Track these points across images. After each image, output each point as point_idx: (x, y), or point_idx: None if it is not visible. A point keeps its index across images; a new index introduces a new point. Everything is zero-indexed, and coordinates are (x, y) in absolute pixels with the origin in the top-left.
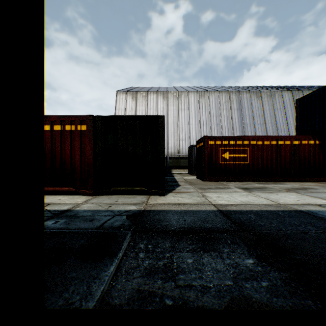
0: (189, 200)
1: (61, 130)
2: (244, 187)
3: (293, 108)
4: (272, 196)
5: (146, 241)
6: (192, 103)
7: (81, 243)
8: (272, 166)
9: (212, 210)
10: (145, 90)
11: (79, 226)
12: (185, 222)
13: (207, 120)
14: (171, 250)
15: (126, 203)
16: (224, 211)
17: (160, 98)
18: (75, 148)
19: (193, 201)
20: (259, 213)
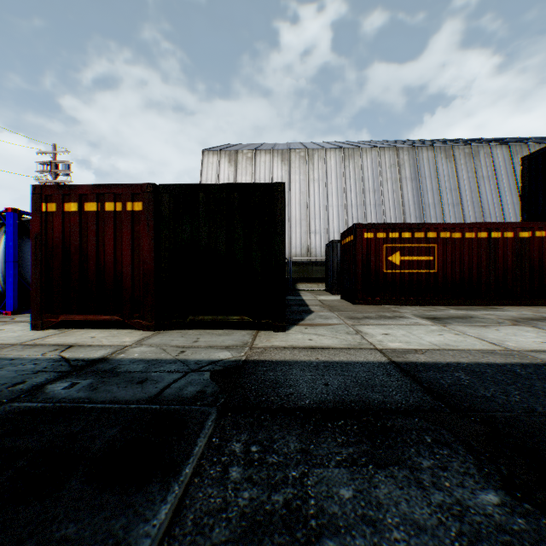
0: (331, 340)
1: (97, 211)
2: (430, 315)
3: (512, 175)
4: (489, 333)
5: (247, 435)
6: (333, 168)
7: (109, 438)
8: (480, 278)
9: (379, 361)
10: (251, 148)
11: (115, 395)
12: (328, 389)
13: (358, 198)
14: (302, 461)
15: (212, 346)
16: (403, 363)
17: (277, 161)
18: (122, 245)
19: (340, 342)
20: (474, 370)
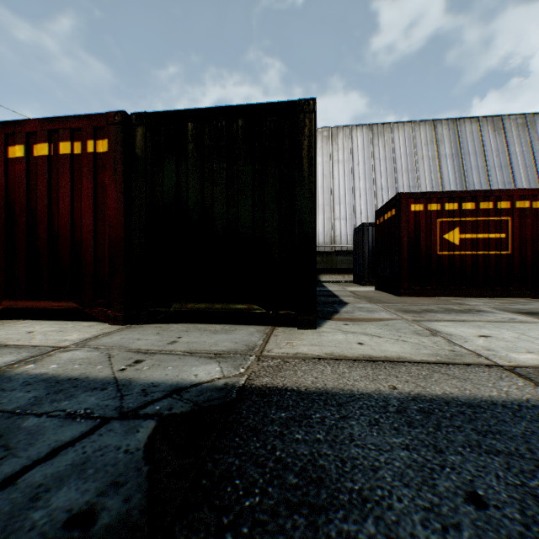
0: (397, 346)
1: (49, 155)
2: (519, 309)
3: None
4: None
5: None
6: (359, 148)
7: None
8: None
9: None
10: None
11: None
12: (501, 534)
13: (388, 180)
14: None
15: (194, 351)
16: None
17: None
18: (81, 202)
19: (416, 350)
20: None
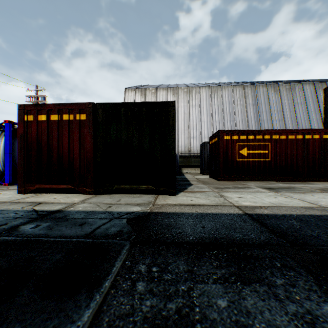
0: (205, 200)
1: (58, 120)
2: (267, 186)
3: (316, 102)
4: (307, 197)
5: (149, 260)
6: (204, 99)
7: (55, 260)
8: (298, 164)
9: (237, 213)
10: (154, 87)
11: (63, 232)
12: (204, 230)
13: (219, 116)
14: (189, 279)
15: (129, 203)
16: (253, 215)
17: (170, 94)
18: (73, 141)
19: (210, 202)
20: (301, 219)
